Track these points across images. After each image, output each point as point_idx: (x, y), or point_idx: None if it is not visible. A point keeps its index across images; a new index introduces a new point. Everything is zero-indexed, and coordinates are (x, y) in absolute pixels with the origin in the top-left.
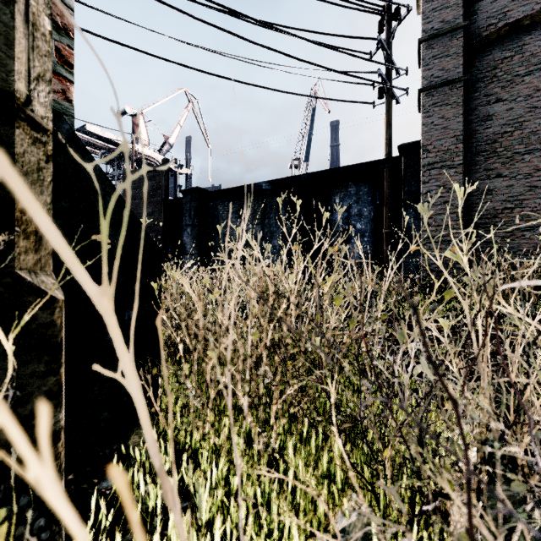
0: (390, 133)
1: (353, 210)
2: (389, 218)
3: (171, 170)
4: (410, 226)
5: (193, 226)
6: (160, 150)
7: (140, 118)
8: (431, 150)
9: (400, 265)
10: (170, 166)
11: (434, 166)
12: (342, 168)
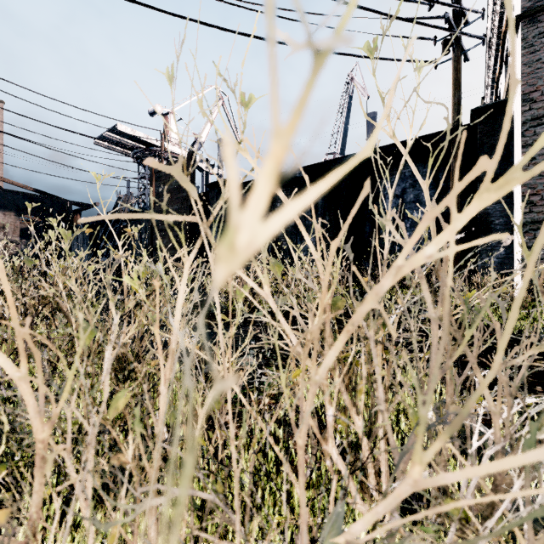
0: (459, 95)
1: (408, 195)
2: (458, 203)
3: (202, 170)
4: (488, 212)
5: (219, 222)
6: (190, 149)
7: (171, 117)
8: (537, 98)
9: (472, 262)
10: (201, 167)
11: (543, 120)
12: (394, 145)
